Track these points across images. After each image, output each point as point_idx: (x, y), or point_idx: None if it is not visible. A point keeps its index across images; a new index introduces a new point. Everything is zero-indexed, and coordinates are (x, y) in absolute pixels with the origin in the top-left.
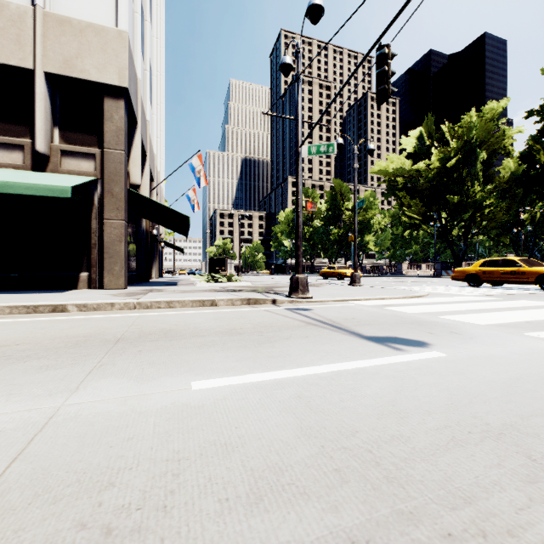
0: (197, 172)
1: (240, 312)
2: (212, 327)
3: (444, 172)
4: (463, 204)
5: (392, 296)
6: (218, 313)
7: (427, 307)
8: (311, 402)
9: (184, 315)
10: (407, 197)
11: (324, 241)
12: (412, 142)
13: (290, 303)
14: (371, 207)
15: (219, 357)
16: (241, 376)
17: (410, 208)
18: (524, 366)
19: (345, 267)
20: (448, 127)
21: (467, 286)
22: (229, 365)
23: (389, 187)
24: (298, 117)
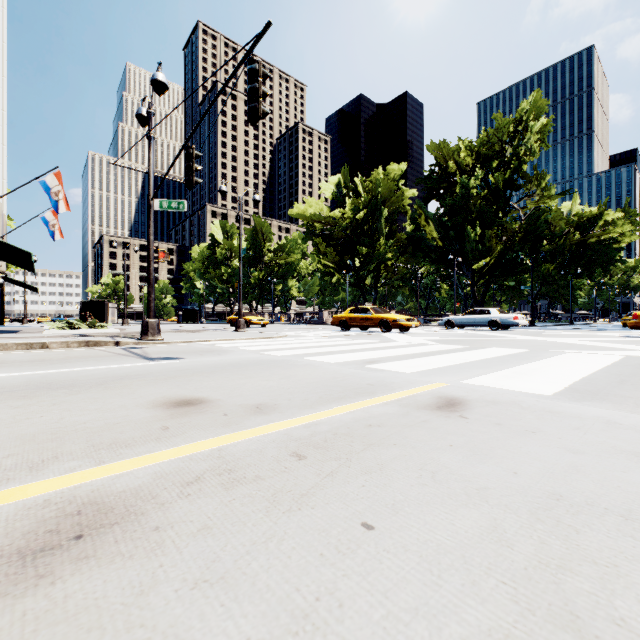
0: (54, 193)
1: (68, 351)
2: (21, 359)
3: (356, 223)
4: (371, 255)
5: (244, 337)
6: (43, 352)
7: (250, 343)
8: (47, 376)
9: (0, 355)
10: (323, 244)
11: (243, 285)
12: (331, 188)
13: (135, 345)
14: (293, 251)
15: (8, 369)
16: (15, 373)
17: (327, 255)
18: (209, 362)
19: (253, 313)
20: (361, 180)
21: (340, 331)
22: (12, 371)
23: (308, 232)
24: (150, 172)
